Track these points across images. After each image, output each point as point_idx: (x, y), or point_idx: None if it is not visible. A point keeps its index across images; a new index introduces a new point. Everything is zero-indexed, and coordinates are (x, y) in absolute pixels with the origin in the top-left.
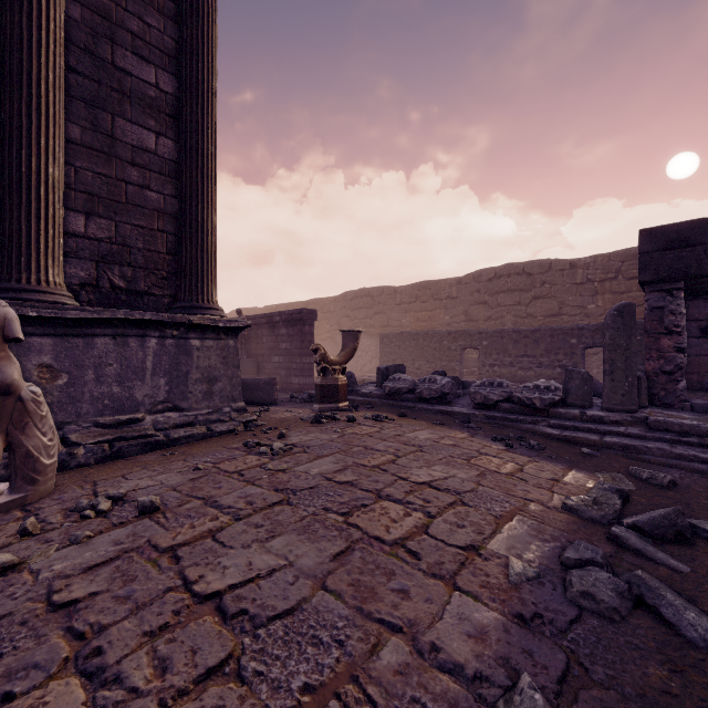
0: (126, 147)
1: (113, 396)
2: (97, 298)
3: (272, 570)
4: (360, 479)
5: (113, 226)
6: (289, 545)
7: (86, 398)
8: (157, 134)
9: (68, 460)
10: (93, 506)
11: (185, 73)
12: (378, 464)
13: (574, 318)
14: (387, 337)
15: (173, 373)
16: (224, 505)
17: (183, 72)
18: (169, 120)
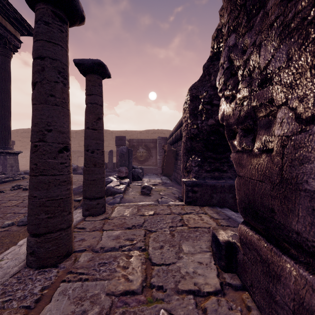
0: None
1: None
2: None
3: None
4: None
5: None
6: None
7: None
8: None
9: None
10: (19, 185)
11: (2, 85)
12: None
13: (112, 148)
14: None
15: (3, 165)
16: None
17: (1, 84)
18: None
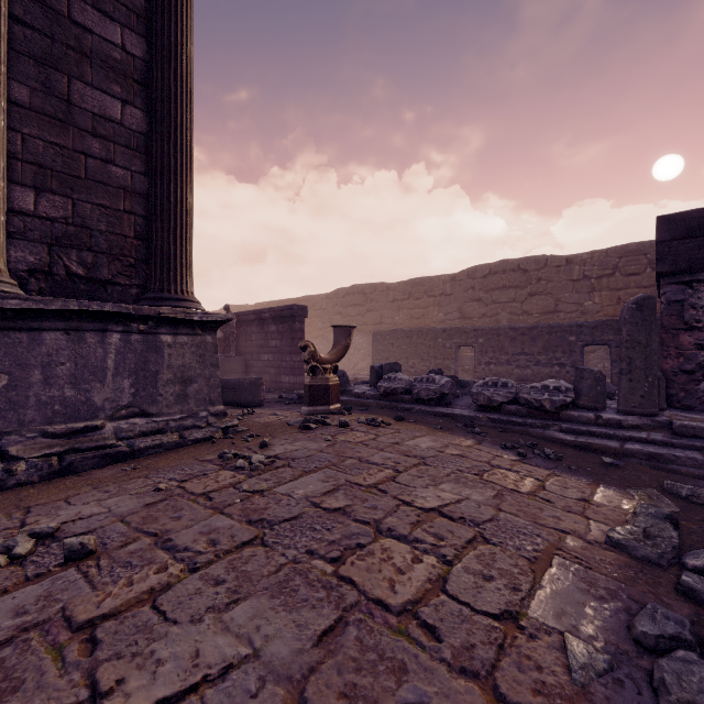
0: (86, 115)
1: (65, 400)
2: (50, 286)
3: (228, 666)
4: (354, 505)
5: (69, 204)
6: (256, 618)
7: (32, 403)
8: (123, 102)
9: (4, 478)
10: (8, 548)
11: (155, 34)
12: (376, 482)
13: (571, 315)
14: (380, 335)
15: (139, 373)
16: (179, 545)
17: (153, 33)
18: (138, 87)
